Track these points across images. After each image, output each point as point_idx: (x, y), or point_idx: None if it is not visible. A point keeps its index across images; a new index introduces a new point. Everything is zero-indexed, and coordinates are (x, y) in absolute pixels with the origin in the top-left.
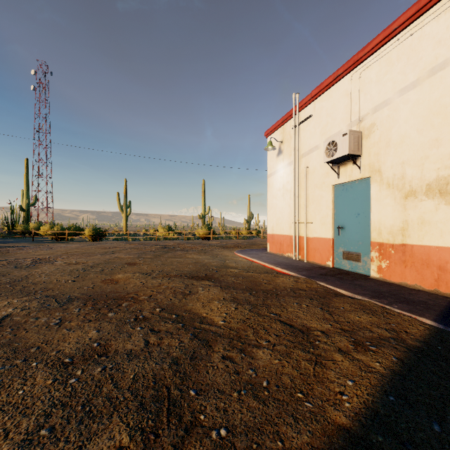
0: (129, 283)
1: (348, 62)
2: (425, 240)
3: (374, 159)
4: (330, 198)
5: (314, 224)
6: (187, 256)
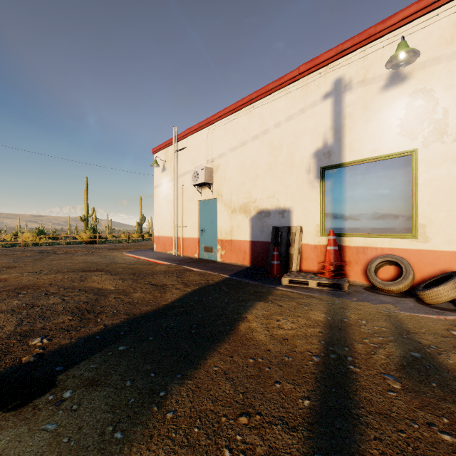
0: (21, 279)
1: (206, 120)
2: (239, 237)
3: (219, 187)
4: (197, 210)
5: (187, 228)
6: (74, 258)
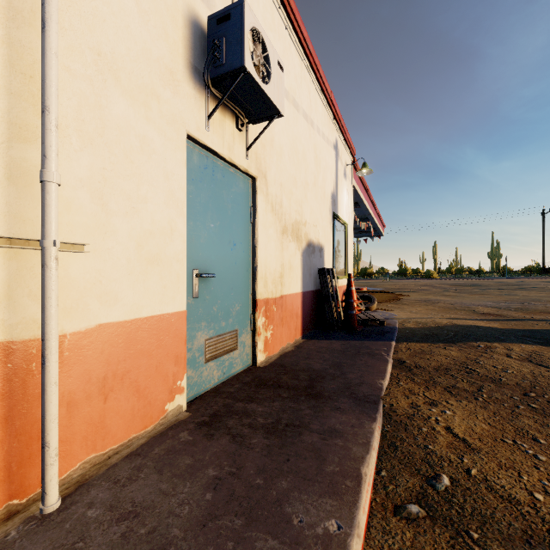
0: None
1: None
2: (292, 288)
3: (261, 150)
4: (185, 174)
5: (102, 259)
6: None
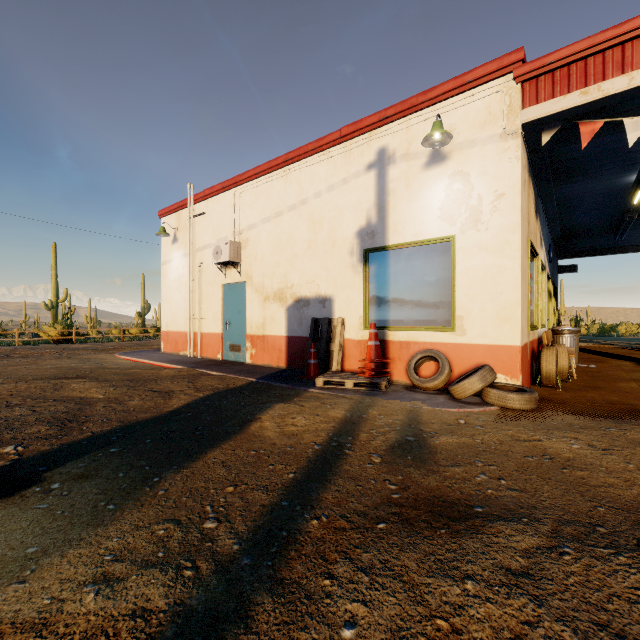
0: None
1: (232, 180)
2: (274, 332)
3: (248, 267)
4: (220, 296)
5: (208, 320)
6: (40, 363)
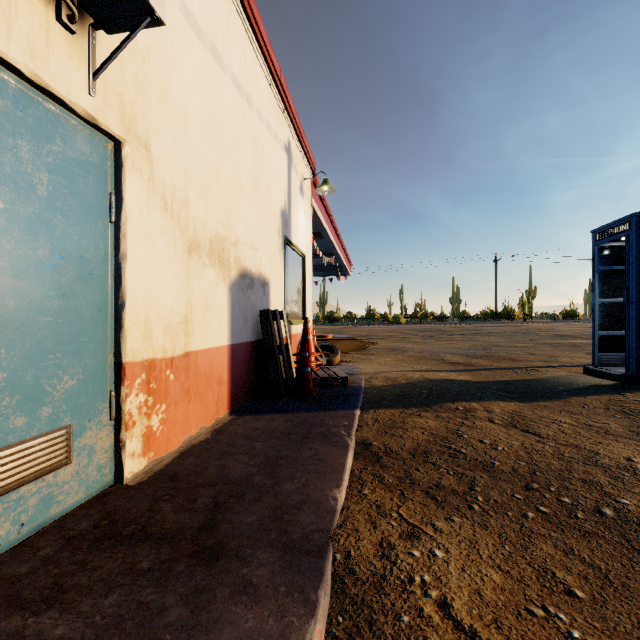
0: None
1: None
2: (209, 339)
3: (136, 96)
4: None
5: None
6: None
